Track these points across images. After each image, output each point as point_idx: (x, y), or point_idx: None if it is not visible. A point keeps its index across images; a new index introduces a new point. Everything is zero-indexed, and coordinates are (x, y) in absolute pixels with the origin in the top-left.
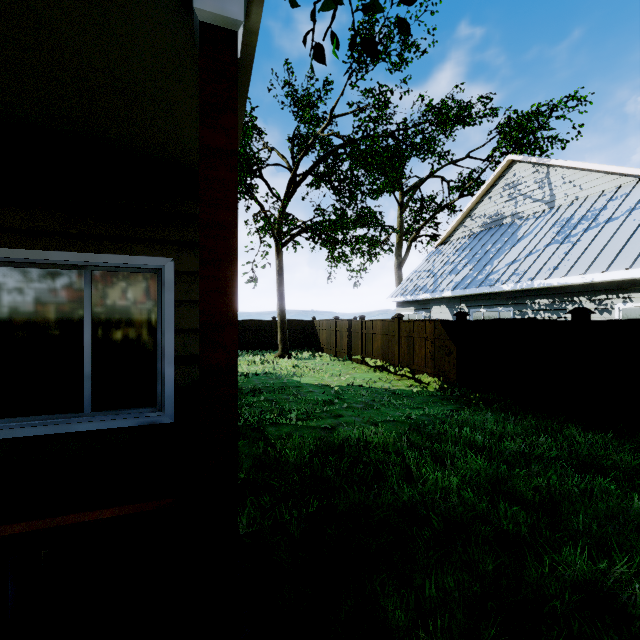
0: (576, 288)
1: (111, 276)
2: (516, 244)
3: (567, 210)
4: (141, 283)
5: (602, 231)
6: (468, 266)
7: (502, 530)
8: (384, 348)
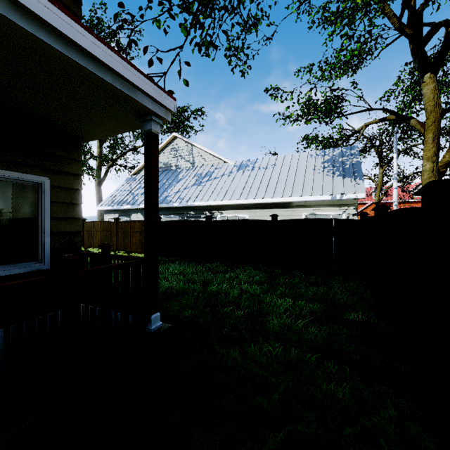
0: (204, 207)
1: (8, 184)
2: (179, 182)
3: (200, 169)
4: (27, 190)
5: (213, 182)
6: None
7: (195, 289)
8: (104, 240)
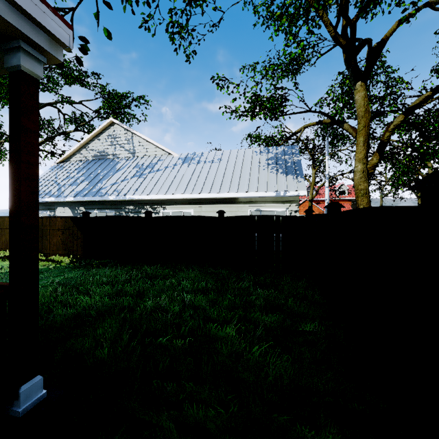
0: (146, 201)
1: None
2: (116, 173)
3: (141, 160)
4: None
5: (156, 175)
6: (85, 181)
7: (123, 306)
8: None
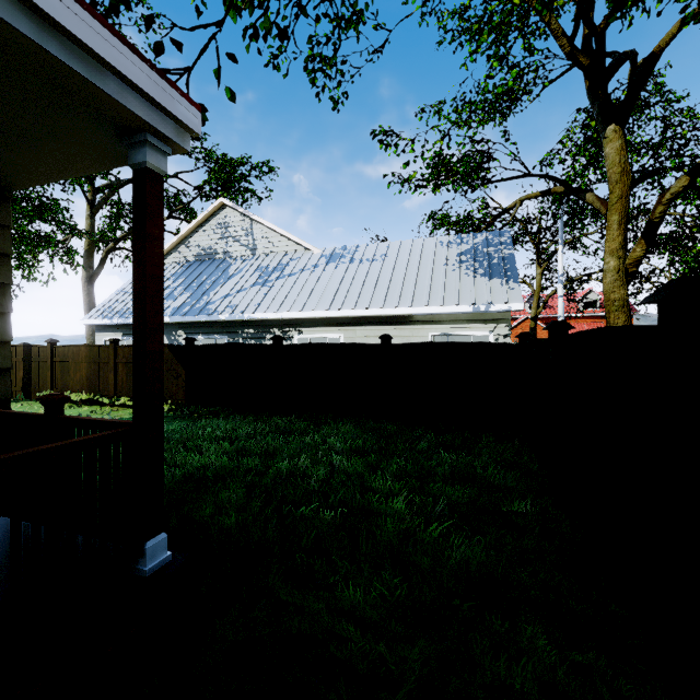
0: (272, 322)
1: None
2: (229, 280)
3: (265, 260)
4: None
5: (287, 282)
6: (186, 293)
7: (249, 468)
8: (92, 378)
